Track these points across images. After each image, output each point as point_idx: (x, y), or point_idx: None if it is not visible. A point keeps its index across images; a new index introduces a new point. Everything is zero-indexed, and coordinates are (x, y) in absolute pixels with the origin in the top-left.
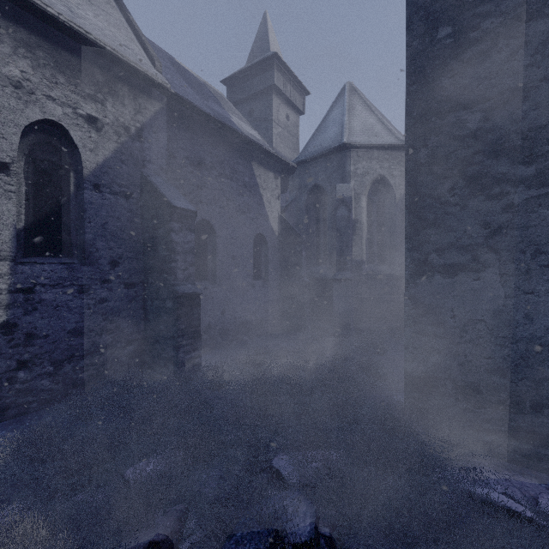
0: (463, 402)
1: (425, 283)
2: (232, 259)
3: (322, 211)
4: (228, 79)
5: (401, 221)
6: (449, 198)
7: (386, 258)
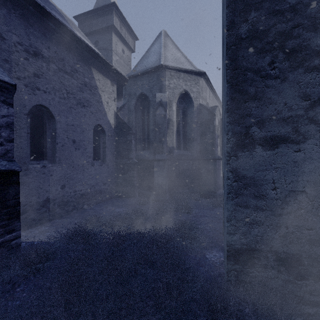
0: (285, 274)
1: (247, 156)
2: (72, 142)
3: (146, 112)
4: (79, 16)
5: (197, 122)
6: (270, 71)
7: (188, 146)
